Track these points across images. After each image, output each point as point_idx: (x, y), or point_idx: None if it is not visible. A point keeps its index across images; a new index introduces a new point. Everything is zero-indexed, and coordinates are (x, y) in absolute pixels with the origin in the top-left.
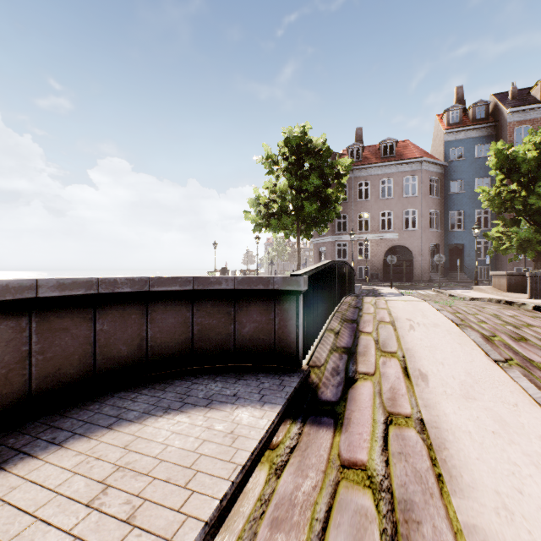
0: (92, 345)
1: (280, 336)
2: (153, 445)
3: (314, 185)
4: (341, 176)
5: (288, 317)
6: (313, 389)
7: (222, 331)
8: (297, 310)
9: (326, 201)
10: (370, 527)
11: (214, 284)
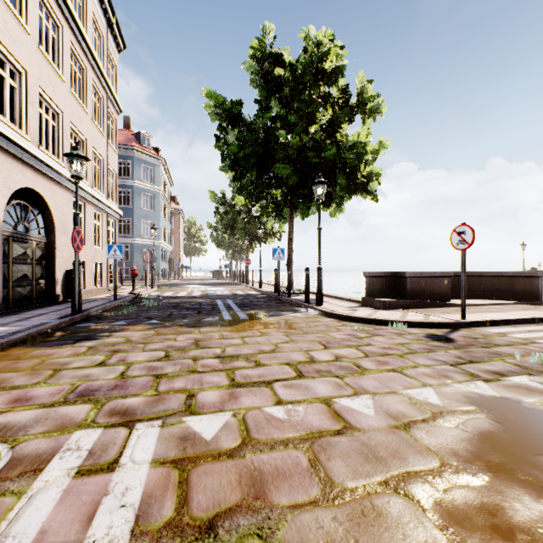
0: (466, 287)
1: (531, 291)
2: (487, 301)
3: None
4: None
5: (534, 285)
6: (539, 304)
7: (507, 288)
8: (537, 282)
9: None
10: (528, 307)
11: (503, 274)
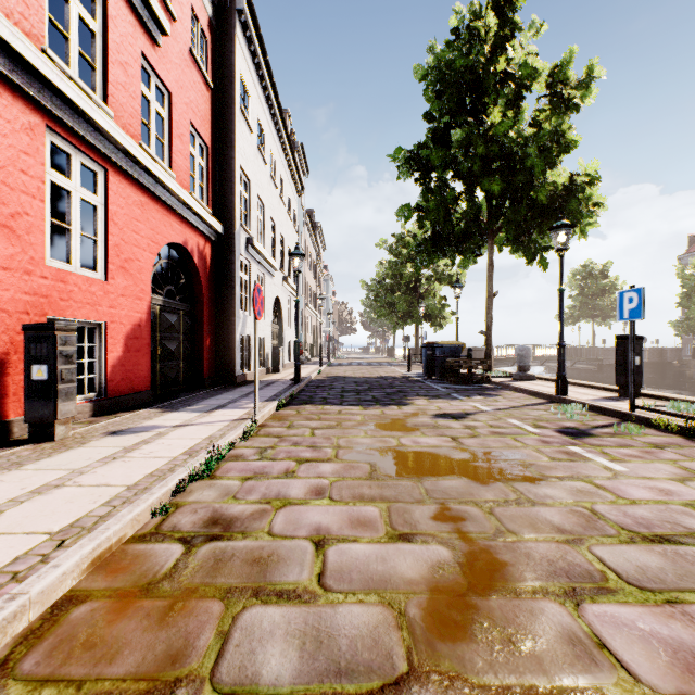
0: None
1: None
2: None
3: (580, 300)
4: (610, 288)
5: None
6: None
7: None
8: None
9: (592, 307)
10: None
11: None
